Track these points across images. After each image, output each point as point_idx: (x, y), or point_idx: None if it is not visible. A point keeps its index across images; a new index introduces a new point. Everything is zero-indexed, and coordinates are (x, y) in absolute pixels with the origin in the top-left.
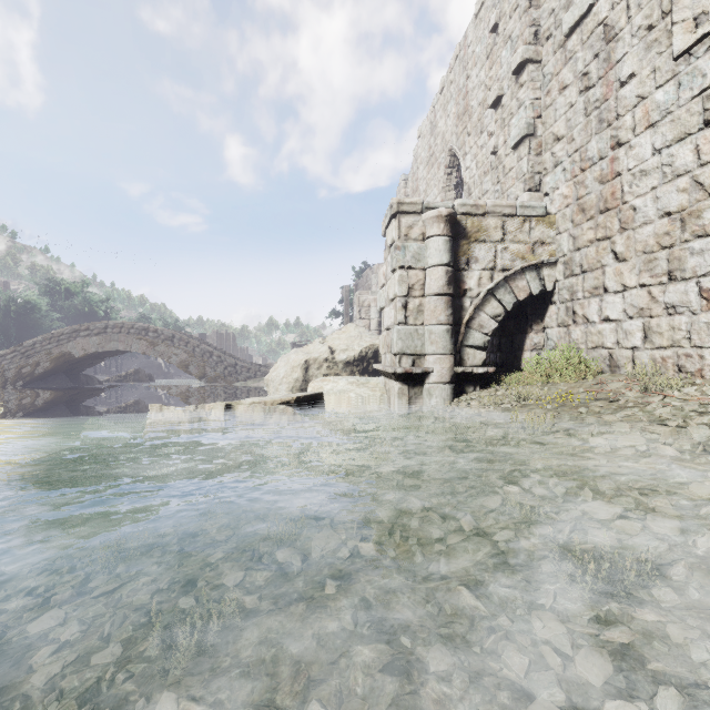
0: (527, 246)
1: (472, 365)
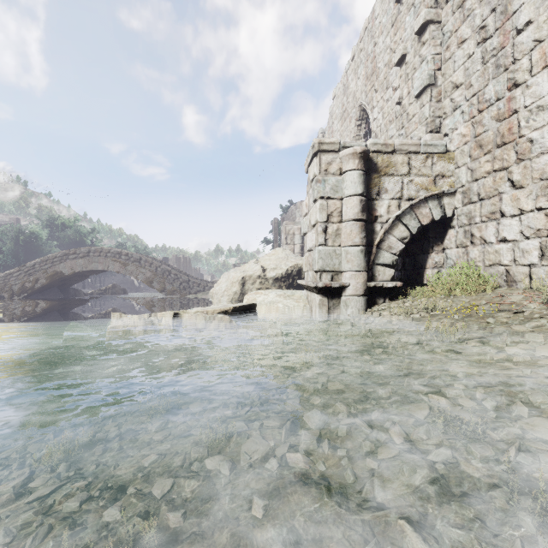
0: (430, 179)
1: (382, 280)
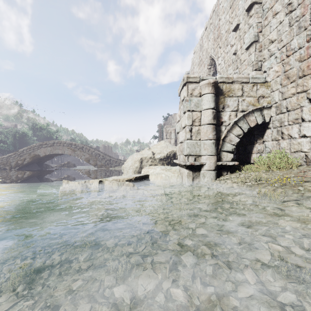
0: (255, 98)
1: (225, 161)
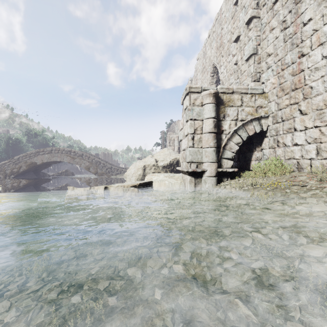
0: (253, 108)
1: (226, 167)
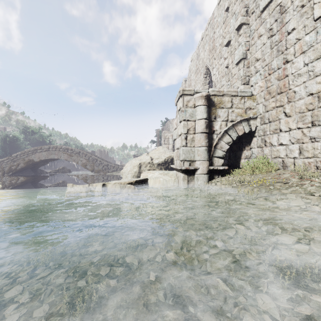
0: (243, 110)
1: (217, 165)
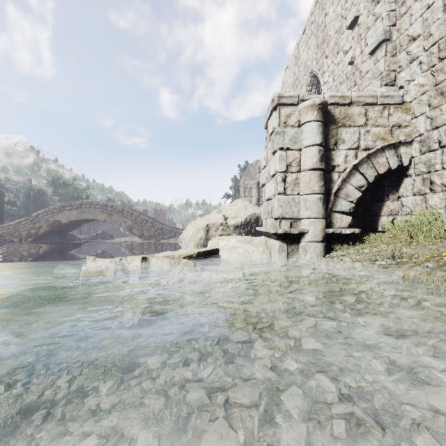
0: (386, 129)
1: (339, 227)
